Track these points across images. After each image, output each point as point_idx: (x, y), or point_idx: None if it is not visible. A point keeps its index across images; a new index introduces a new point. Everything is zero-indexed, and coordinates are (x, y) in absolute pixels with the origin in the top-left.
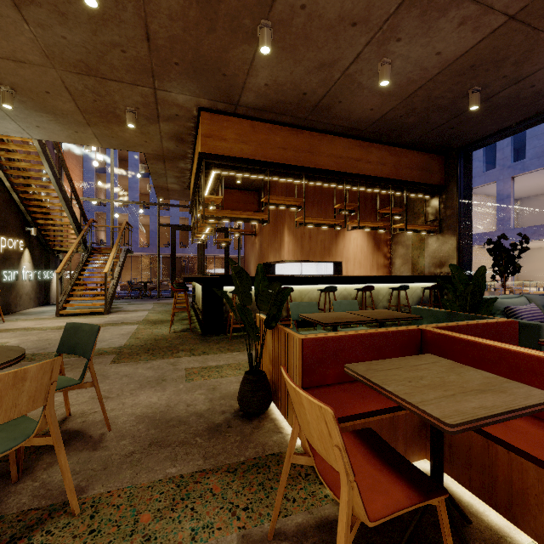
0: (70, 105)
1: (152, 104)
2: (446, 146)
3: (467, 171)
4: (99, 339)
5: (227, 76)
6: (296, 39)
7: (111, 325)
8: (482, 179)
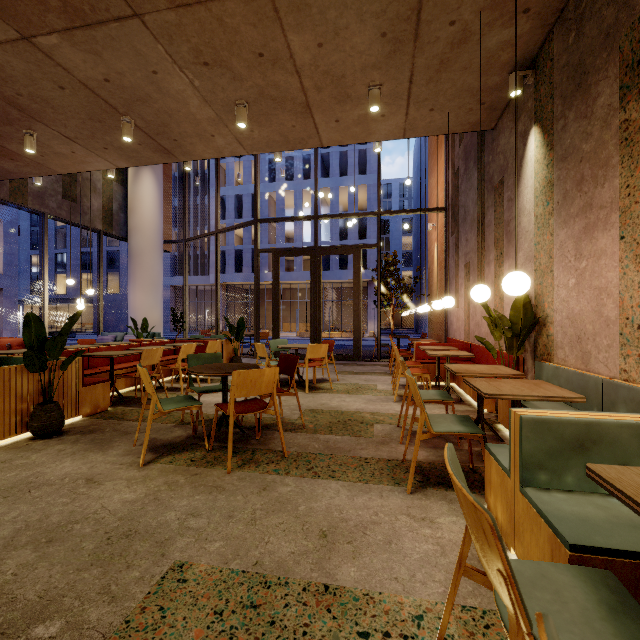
0: None
1: None
2: None
3: None
4: None
5: None
6: None
7: None
8: None
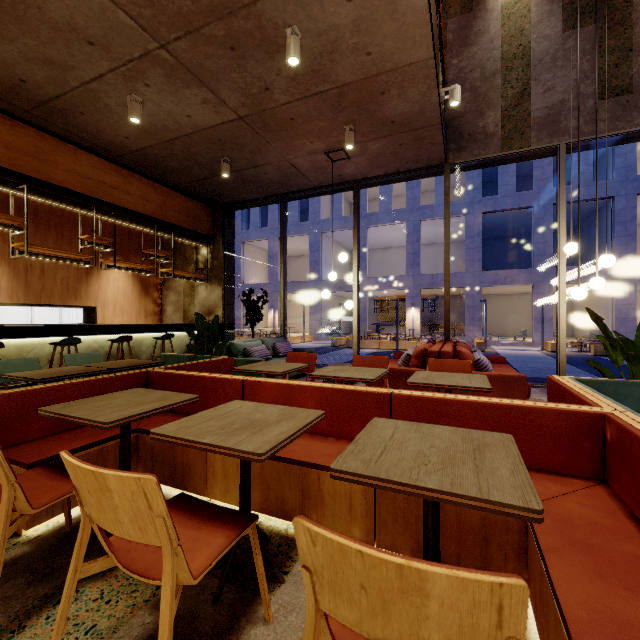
0: None
1: None
2: (213, 199)
3: (231, 227)
4: None
5: None
6: (1, 11)
7: None
8: (258, 234)
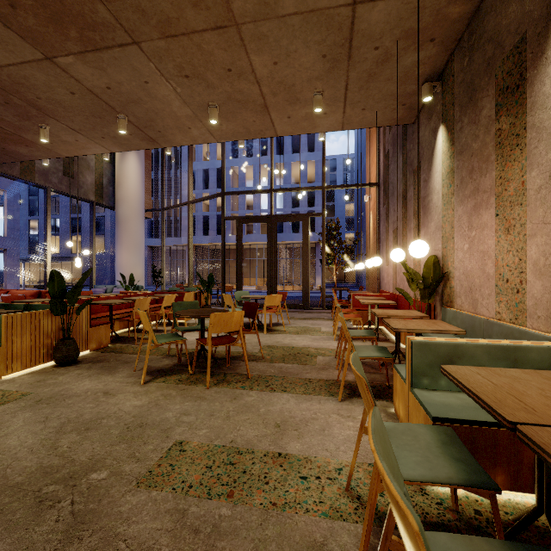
0: None
1: None
2: None
3: None
4: None
5: None
6: None
7: None
8: None
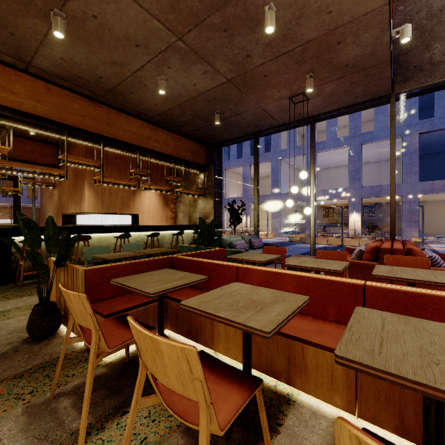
0: None
1: None
2: (208, 141)
3: (219, 159)
4: None
5: (16, 36)
6: (90, 36)
7: None
8: (236, 163)
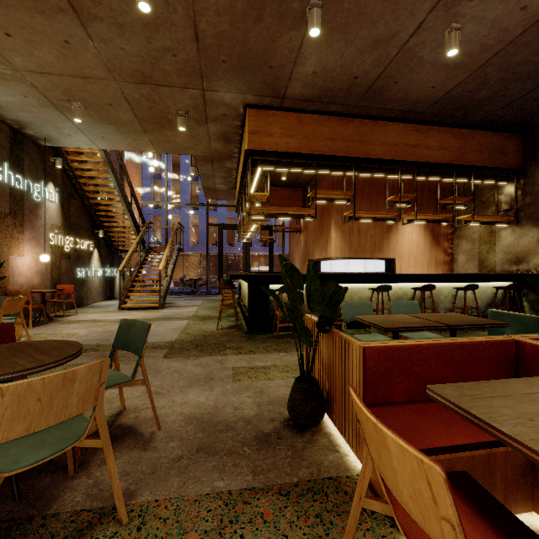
0: (129, 115)
1: (201, 105)
2: (526, 122)
3: None
4: (153, 333)
5: (273, 68)
6: (348, 16)
7: (165, 319)
8: None
